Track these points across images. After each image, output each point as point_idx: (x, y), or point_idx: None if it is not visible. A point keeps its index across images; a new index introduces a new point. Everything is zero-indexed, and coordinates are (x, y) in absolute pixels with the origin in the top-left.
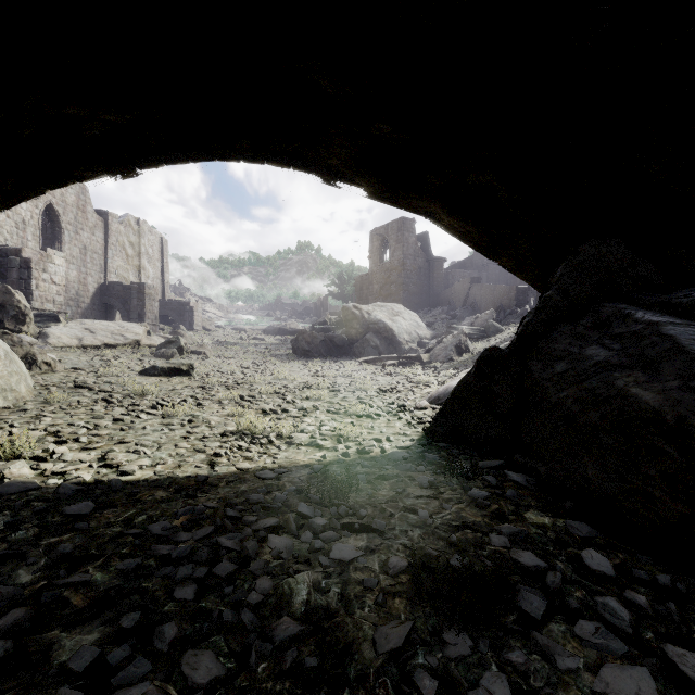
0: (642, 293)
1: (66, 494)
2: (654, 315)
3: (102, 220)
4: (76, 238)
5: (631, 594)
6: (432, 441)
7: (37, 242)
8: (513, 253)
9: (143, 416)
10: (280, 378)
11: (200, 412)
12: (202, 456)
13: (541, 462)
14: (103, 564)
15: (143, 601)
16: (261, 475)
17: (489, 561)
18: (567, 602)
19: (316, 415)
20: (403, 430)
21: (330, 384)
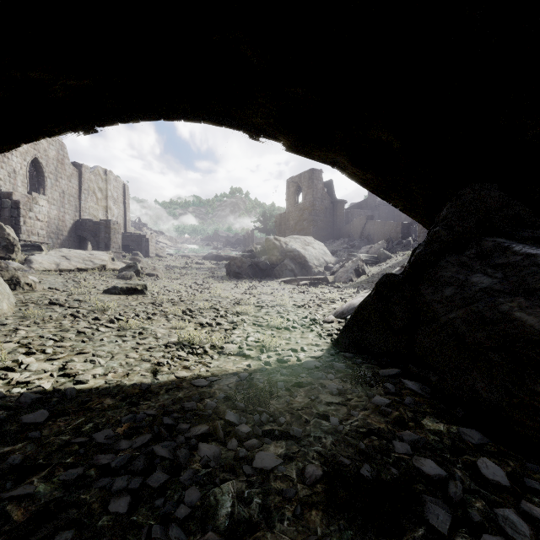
0: (516, 229)
1: (26, 403)
2: (530, 248)
3: (77, 171)
4: (56, 184)
5: (527, 506)
6: (339, 351)
7: (25, 188)
8: (404, 196)
9: (102, 329)
10: (216, 295)
11: (149, 325)
12: (147, 365)
13: (433, 372)
14: (48, 474)
15: (80, 514)
16: (195, 383)
17: (394, 469)
18: (469, 514)
19: (244, 327)
20: (315, 341)
21: (255, 301)
